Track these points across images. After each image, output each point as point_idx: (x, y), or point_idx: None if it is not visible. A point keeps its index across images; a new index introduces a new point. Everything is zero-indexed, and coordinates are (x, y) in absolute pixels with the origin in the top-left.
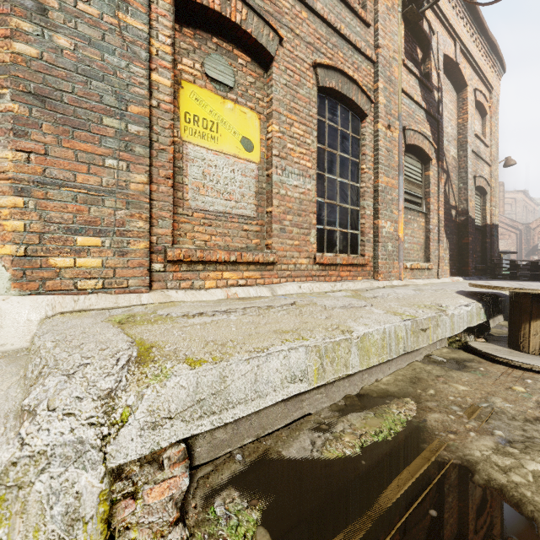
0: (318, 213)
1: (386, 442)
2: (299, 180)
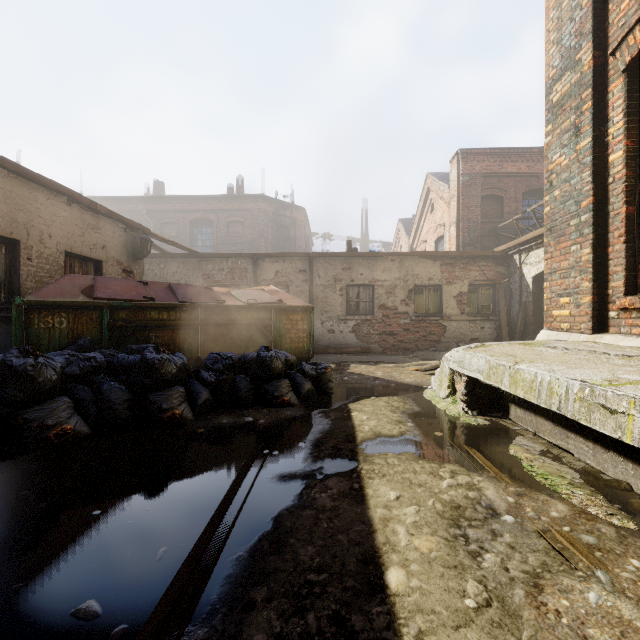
0: None
1: (518, 465)
2: None
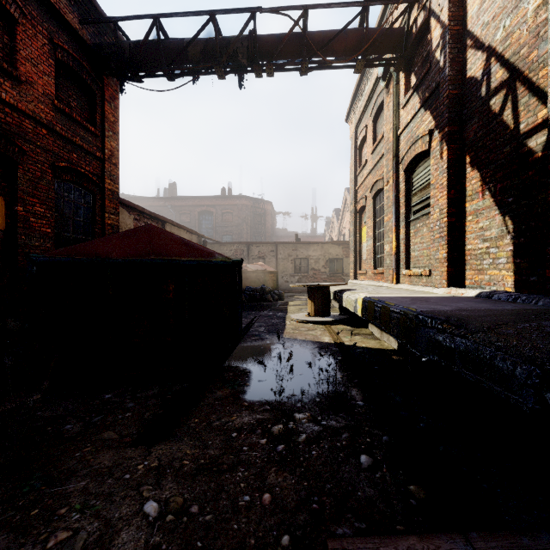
0: (378, 250)
1: None
2: (370, 242)
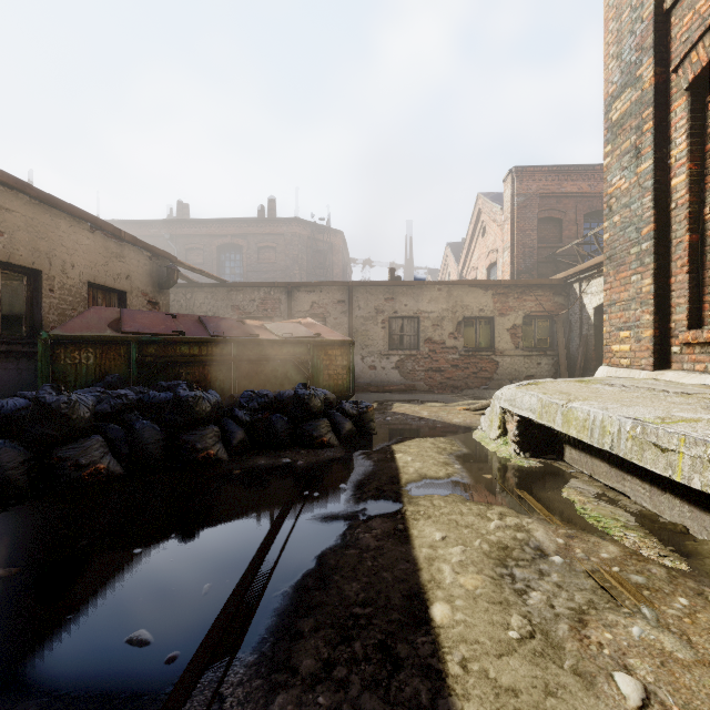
0: None
1: (570, 508)
2: None
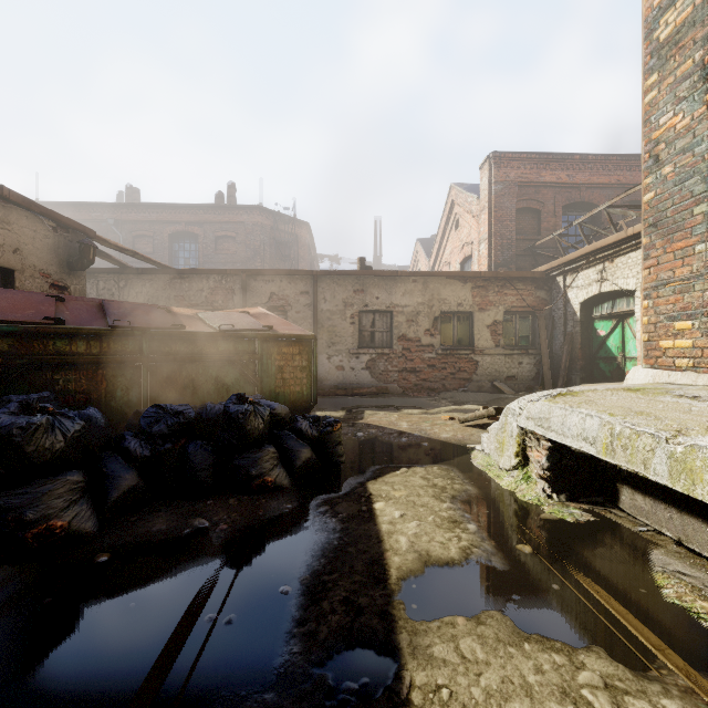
0: None
1: None
2: None
